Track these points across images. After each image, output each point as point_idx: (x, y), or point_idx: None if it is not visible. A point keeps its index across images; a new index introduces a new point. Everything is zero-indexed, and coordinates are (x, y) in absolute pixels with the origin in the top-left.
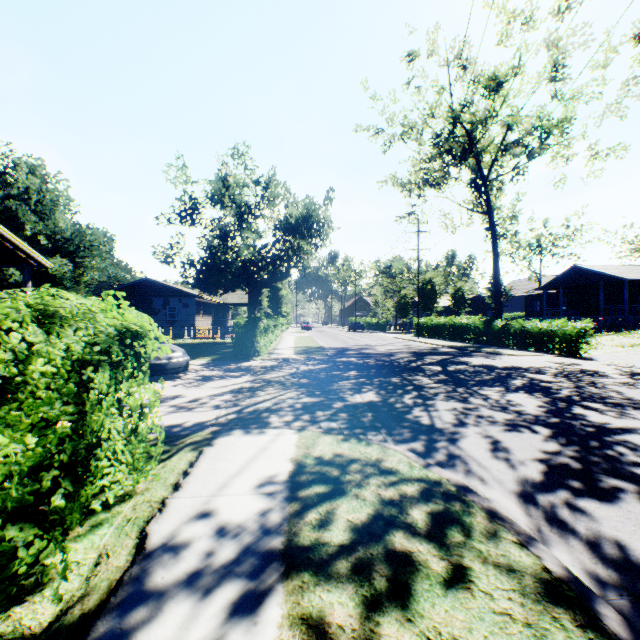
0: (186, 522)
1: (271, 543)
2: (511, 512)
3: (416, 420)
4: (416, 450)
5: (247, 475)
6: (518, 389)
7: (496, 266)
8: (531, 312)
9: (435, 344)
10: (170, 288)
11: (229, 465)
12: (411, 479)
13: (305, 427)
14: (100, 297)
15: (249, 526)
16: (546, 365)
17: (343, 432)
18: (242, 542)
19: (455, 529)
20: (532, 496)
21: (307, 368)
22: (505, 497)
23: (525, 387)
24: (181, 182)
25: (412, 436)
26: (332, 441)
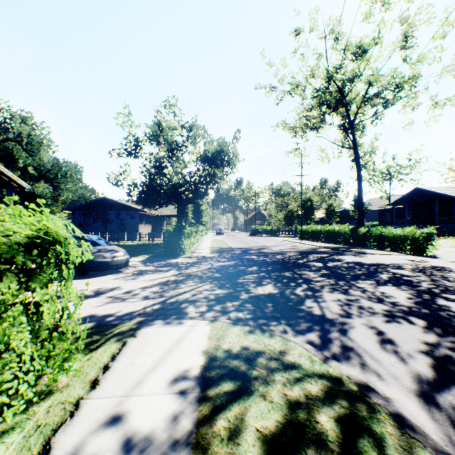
0: (93, 431)
1: None
2: (416, 416)
3: (309, 311)
4: (313, 341)
5: (162, 370)
6: (386, 282)
7: (360, 187)
8: (383, 222)
9: (315, 245)
10: (121, 204)
11: (147, 358)
12: (314, 376)
13: (216, 318)
14: (70, 211)
15: (156, 438)
16: (403, 262)
17: (249, 323)
18: None
19: (368, 444)
20: (431, 395)
21: (219, 264)
22: (405, 396)
23: (392, 280)
24: (127, 126)
25: (308, 327)
26: (239, 332)
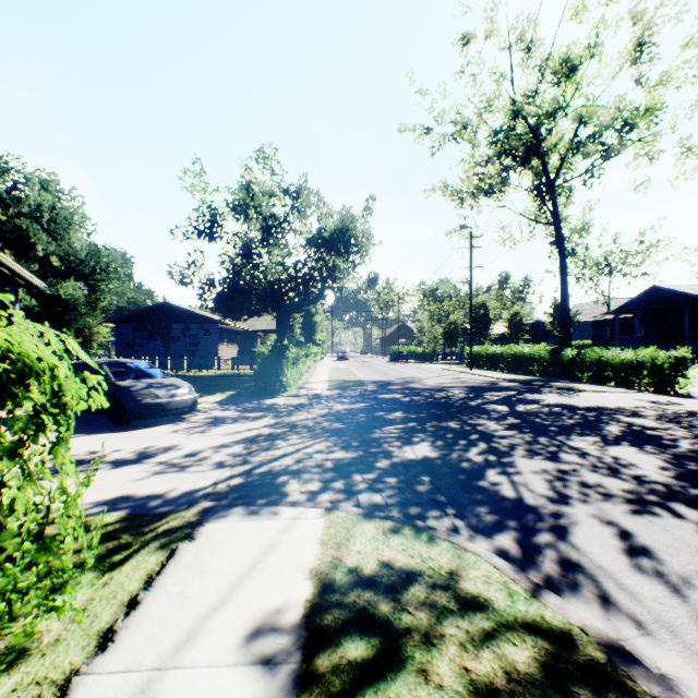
0: None
1: None
2: None
3: (495, 491)
4: (507, 551)
5: (233, 611)
6: (619, 439)
7: (564, 286)
8: (600, 340)
9: (493, 377)
10: (190, 313)
11: (208, 585)
12: (518, 628)
13: (336, 504)
14: (113, 323)
15: None
16: (639, 405)
17: (392, 514)
18: None
19: None
20: None
21: (342, 408)
22: None
23: (627, 436)
24: (199, 191)
25: (495, 521)
26: (376, 533)
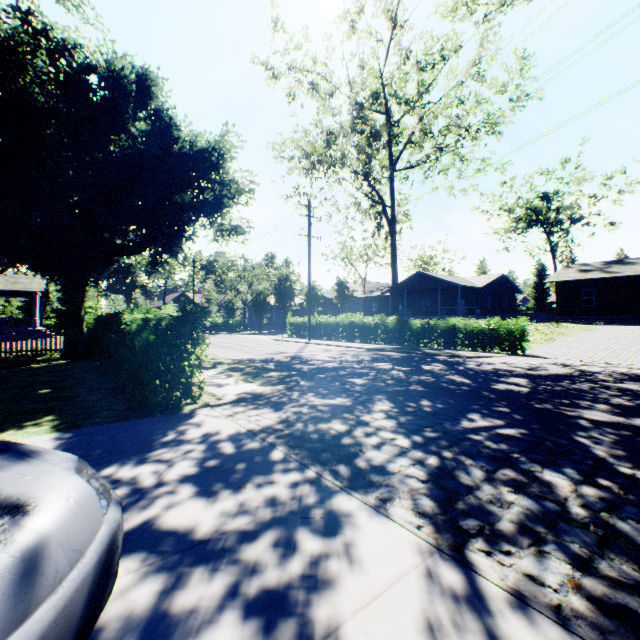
0: None
1: None
2: None
3: None
4: None
5: None
6: None
7: (395, 263)
8: (370, 312)
9: (355, 347)
10: None
11: None
12: None
13: None
14: None
15: None
16: (562, 368)
17: None
18: None
19: None
20: None
21: (396, 423)
22: None
23: None
24: None
25: None
26: None
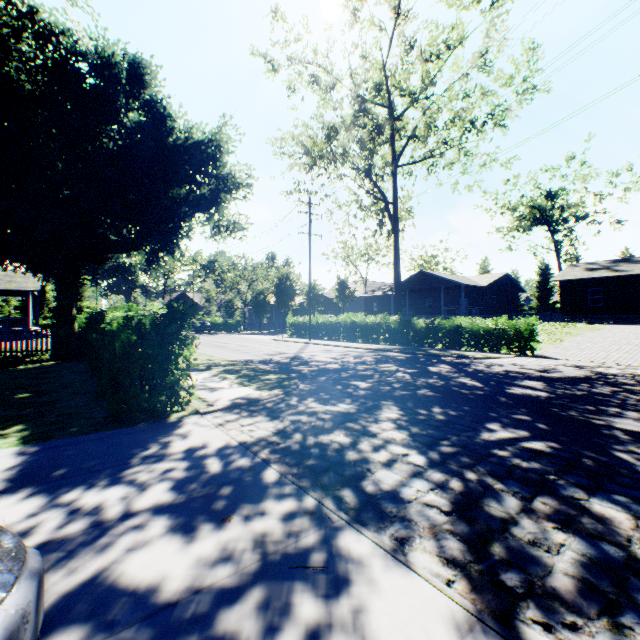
0: None
1: None
2: None
3: None
4: None
5: None
6: None
7: (398, 261)
8: (371, 312)
9: (357, 347)
10: None
11: None
12: None
13: None
14: None
15: None
16: (577, 370)
17: None
18: None
19: None
20: None
21: (407, 434)
22: None
23: None
24: None
25: None
26: None
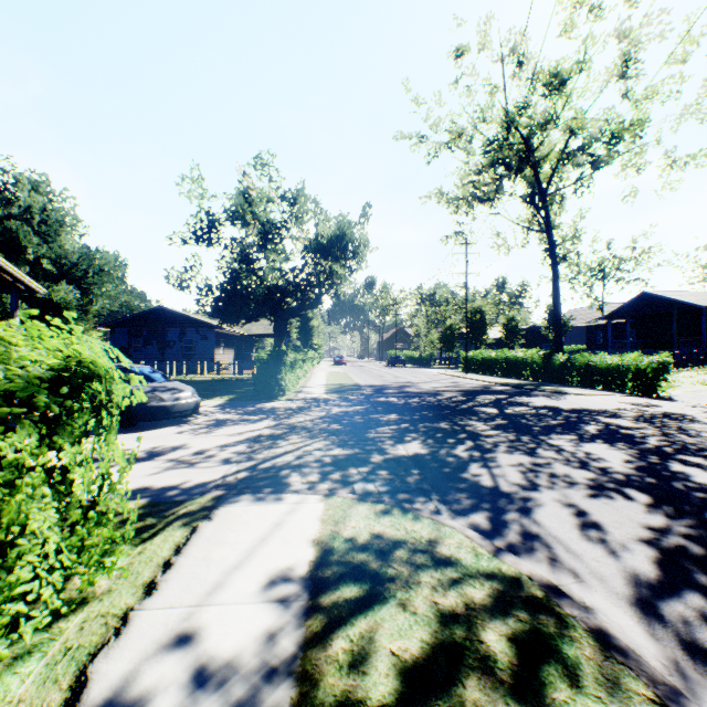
0: (150, 656)
1: (273, 701)
2: (628, 633)
3: (475, 480)
4: (480, 526)
5: (251, 568)
6: (594, 438)
7: (556, 292)
8: (593, 345)
9: (487, 381)
10: (187, 318)
11: (228, 551)
12: (479, 576)
13: (334, 491)
14: (108, 328)
15: (243, 665)
16: (621, 407)
17: (383, 499)
18: (229, 698)
19: (555, 673)
20: (652, 604)
21: (339, 410)
22: (614, 606)
23: (602, 435)
24: (197, 196)
25: (472, 504)
26: (369, 513)
